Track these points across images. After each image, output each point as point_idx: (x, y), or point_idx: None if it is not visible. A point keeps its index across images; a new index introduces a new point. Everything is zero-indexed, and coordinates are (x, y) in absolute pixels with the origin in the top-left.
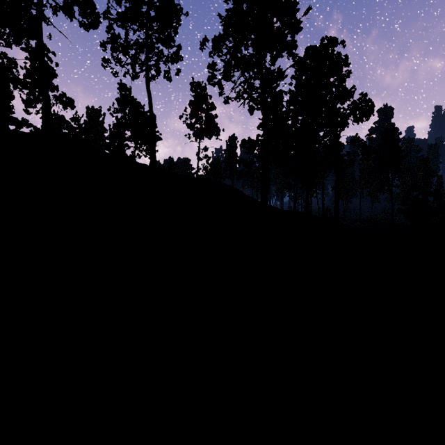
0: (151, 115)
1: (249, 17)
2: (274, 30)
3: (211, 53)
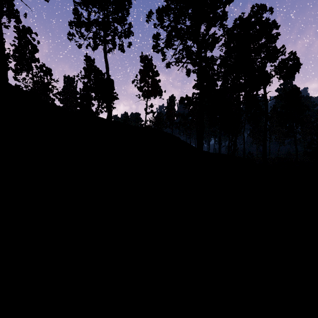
0: (108, 78)
1: None
2: (209, 1)
3: (155, 24)
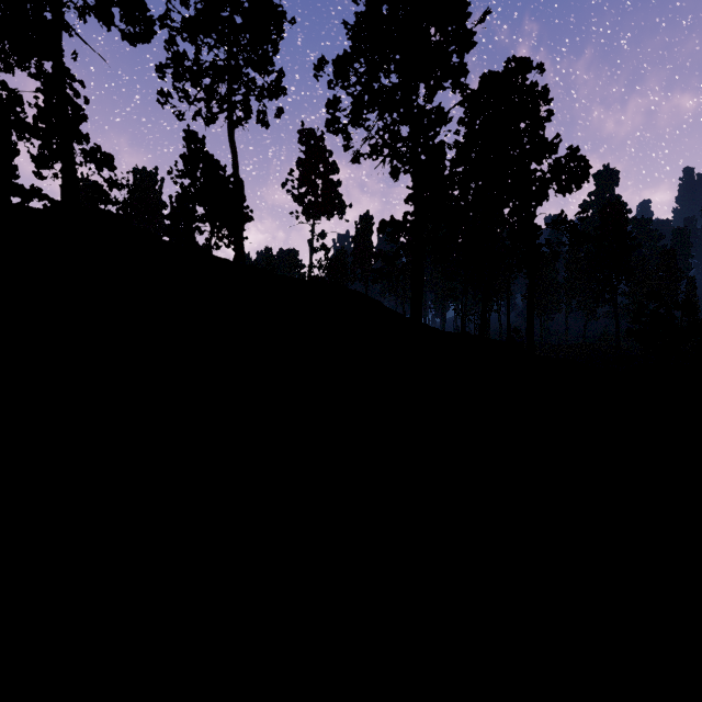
0: (237, 180)
1: (391, 26)
2: (431, 47)
3: (331, 82)
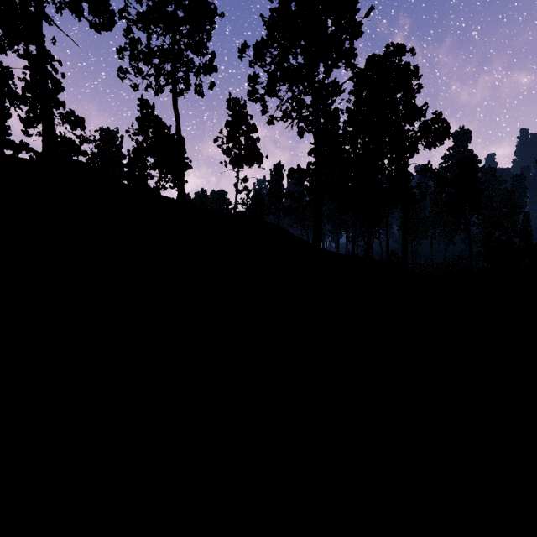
0: (179, 137)
1: (298, 19)
2: (328, 35)
3: (251, 62)
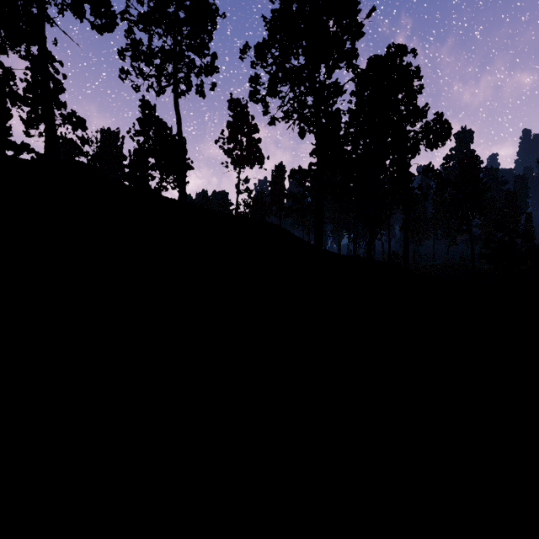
0: (181, 138)
1: (299, 20)
2: (330, 36)
3: (253, 63)
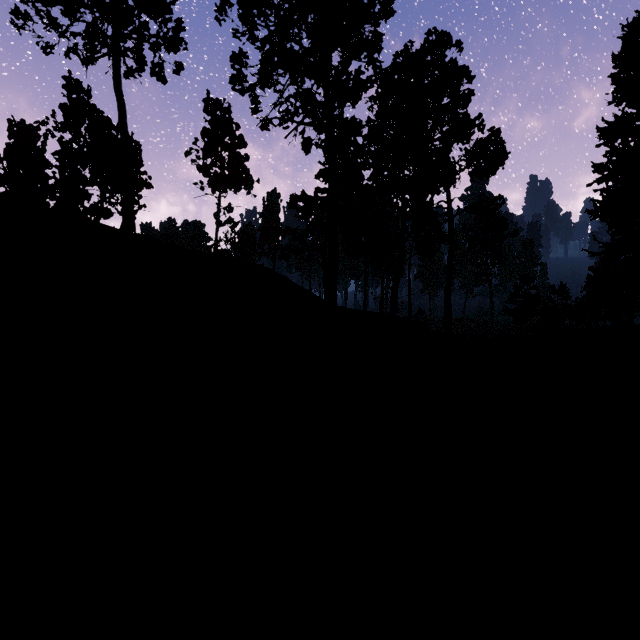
0: (125, 136)
1: None
2: (349, 5)
3: (236, 30)
